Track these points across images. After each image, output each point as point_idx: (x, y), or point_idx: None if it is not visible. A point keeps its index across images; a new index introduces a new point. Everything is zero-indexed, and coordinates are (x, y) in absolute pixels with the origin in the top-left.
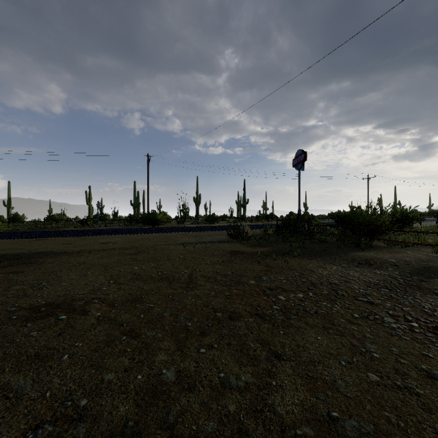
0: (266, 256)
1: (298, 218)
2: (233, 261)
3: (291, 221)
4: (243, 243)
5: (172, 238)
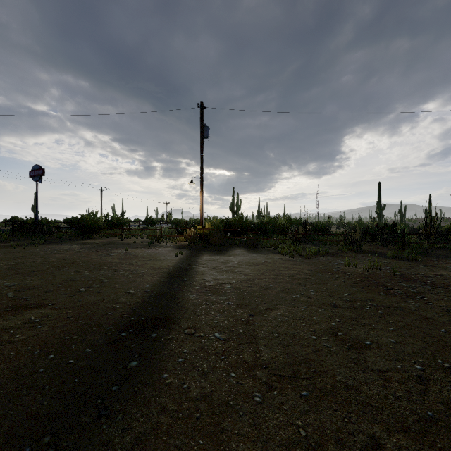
0: (18, 246)
1: (36, 222)
2: None
3: (30, 224)
4: None
5: None
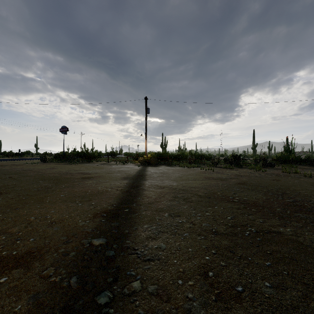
0: (70, 164)
1: (64, 154)
2: (63, 165)
3: (63, 155)
4: (54, 162)
5: (2, 163)
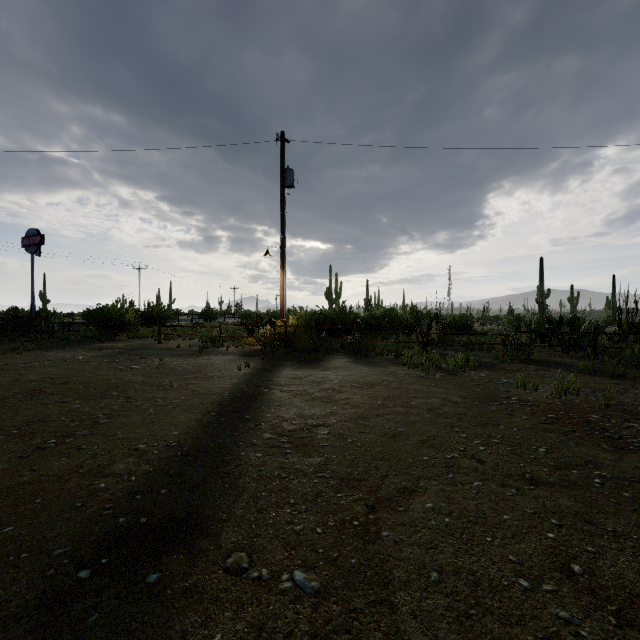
0: None
1: (32, 315)
2: None
3: (21, 318)
4: None
5: None
